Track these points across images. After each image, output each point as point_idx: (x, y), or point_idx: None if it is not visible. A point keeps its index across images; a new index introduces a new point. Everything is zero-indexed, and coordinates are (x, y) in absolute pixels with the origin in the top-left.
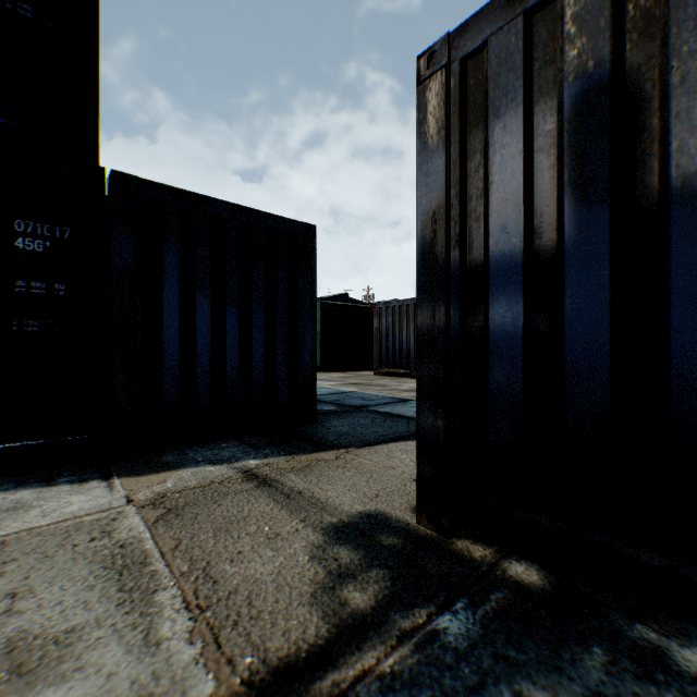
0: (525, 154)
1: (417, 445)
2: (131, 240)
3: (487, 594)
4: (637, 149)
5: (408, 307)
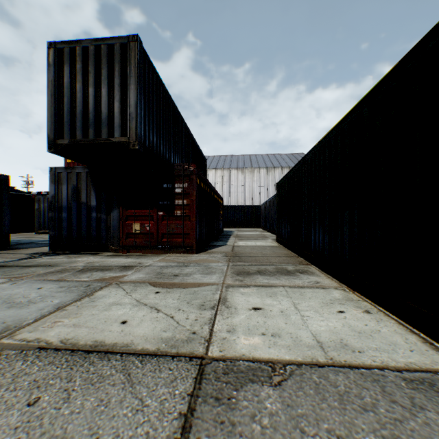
0: (68, 192)
1: (50, 237)
2: None
3: (60, 253)
4: (80, 197)
5: None
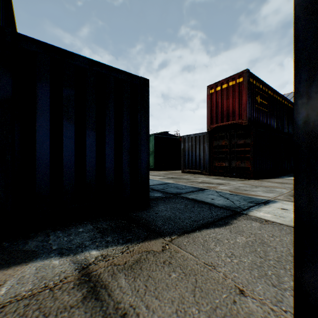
0: None
1: None
2: (8, 78)
3: None
4: None
5: (200, 137)
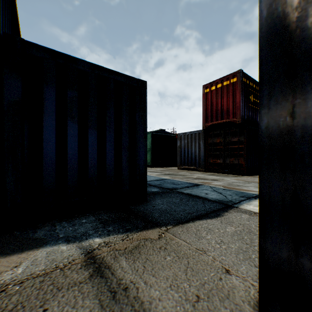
0: None
1: (260, 278)
2: (18, 82)
3: None
4: None
5: (195, 135)
